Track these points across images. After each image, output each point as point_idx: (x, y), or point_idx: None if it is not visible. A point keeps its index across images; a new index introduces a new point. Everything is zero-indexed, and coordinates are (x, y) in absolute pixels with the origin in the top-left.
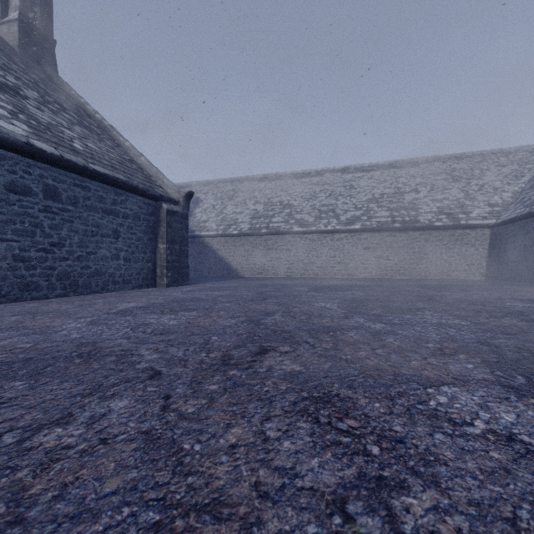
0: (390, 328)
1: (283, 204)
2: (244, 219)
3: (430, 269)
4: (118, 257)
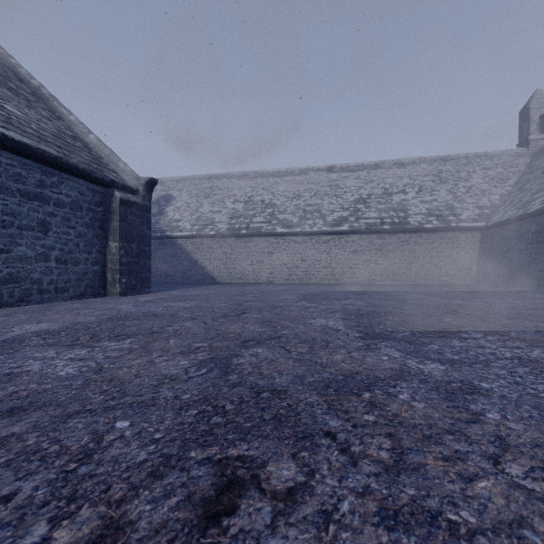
0: (457, 374)
1: (265, 203)
2: (221, 219)
3: (421, 274)
4: (48, 257)
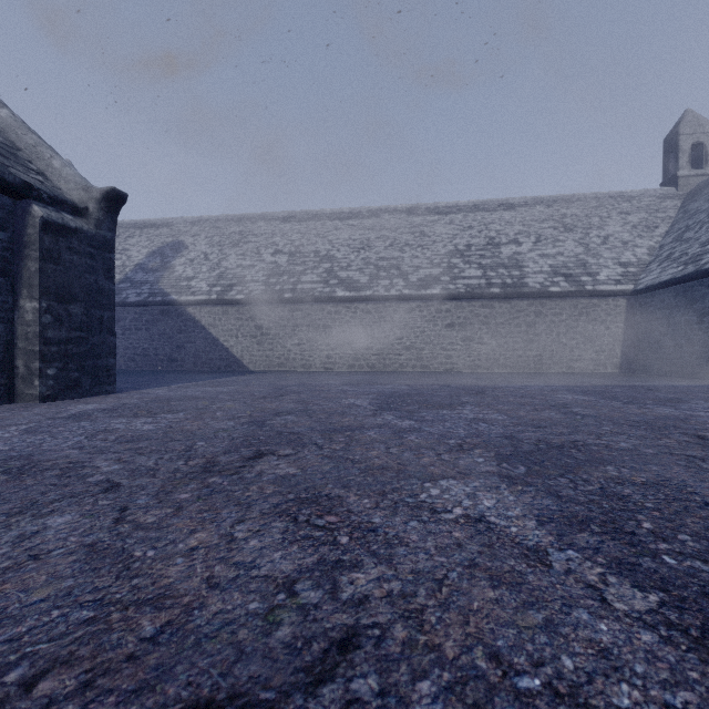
0: None
1: (319, 256)
2: (255, 277)
3: (544, 358)
4: None
